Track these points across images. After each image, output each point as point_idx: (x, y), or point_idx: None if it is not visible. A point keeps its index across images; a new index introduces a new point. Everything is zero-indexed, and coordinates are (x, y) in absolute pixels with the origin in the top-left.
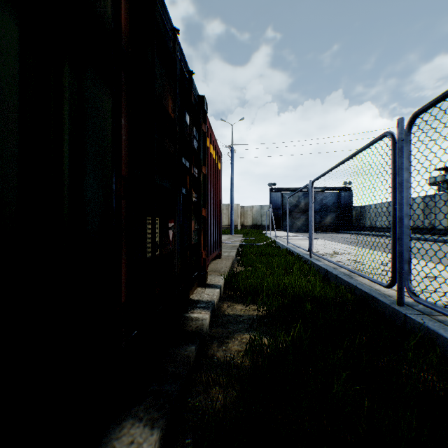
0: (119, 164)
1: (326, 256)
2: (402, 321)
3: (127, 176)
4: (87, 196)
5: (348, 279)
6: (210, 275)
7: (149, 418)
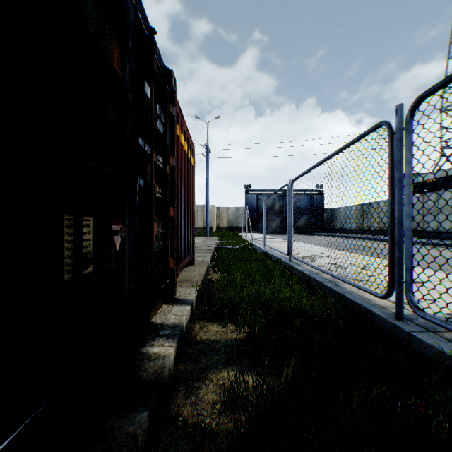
0: None
1: (305, 260)
2: (404, 340)
3: None
4: None
5: (335, 287)
6: (180, 286)
7: None
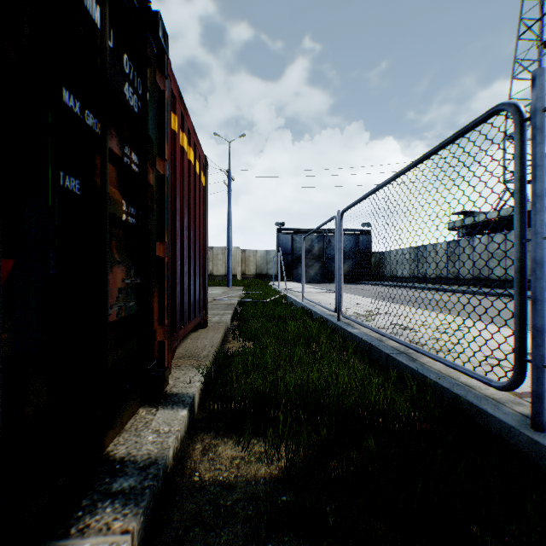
0: None
1: (358, 318)
2: None
3: None
4: None
5: (411, 363)
6: (178, 367)
7: None
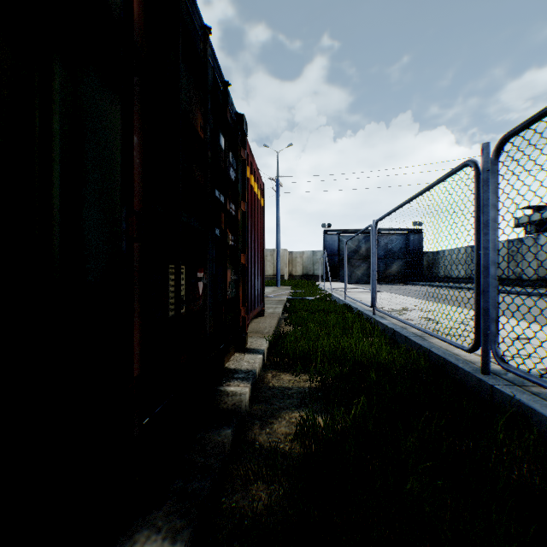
0: (131, 195)
1: (393, 313)
2: (488, 394)
3: (142, 211)
4: (86, 237)
5: (421, 341)
6: (250, 337)
7: (170, 528)
